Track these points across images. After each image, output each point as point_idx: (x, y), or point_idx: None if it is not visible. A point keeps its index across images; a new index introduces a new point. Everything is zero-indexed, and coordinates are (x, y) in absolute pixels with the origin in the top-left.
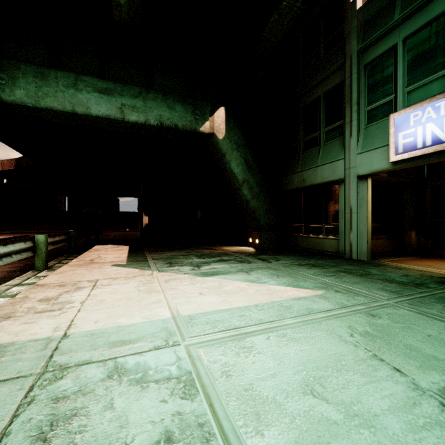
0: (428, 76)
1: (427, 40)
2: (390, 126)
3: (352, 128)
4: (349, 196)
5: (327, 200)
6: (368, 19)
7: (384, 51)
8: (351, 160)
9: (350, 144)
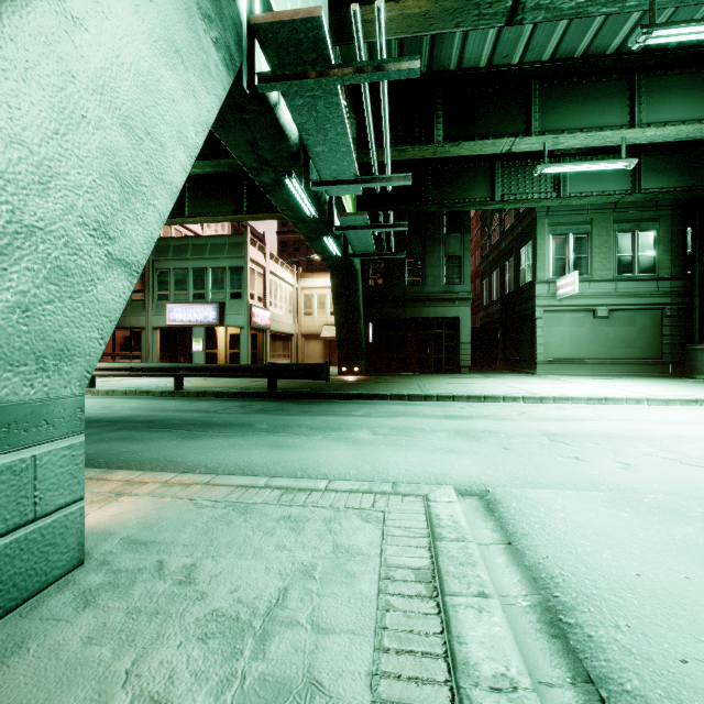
0: (182, 291)
1: (182, 275)
2: (167, 309)
3: (150, 300)
4: (148, 338)
5: (134, 338)
6: (158, 246)
7: (165, 268)
8: (149, 318)
9: (149, 309)
